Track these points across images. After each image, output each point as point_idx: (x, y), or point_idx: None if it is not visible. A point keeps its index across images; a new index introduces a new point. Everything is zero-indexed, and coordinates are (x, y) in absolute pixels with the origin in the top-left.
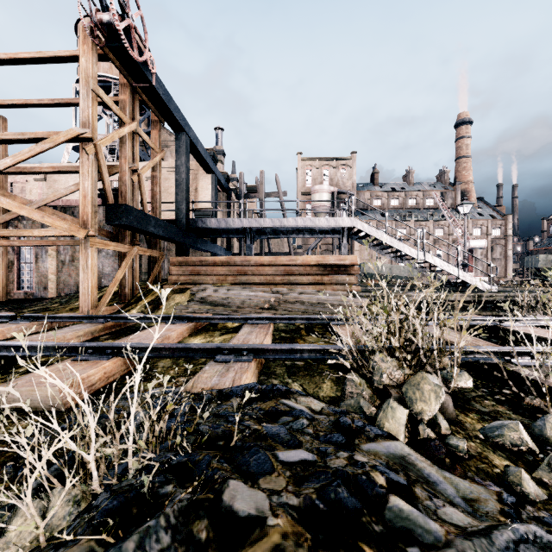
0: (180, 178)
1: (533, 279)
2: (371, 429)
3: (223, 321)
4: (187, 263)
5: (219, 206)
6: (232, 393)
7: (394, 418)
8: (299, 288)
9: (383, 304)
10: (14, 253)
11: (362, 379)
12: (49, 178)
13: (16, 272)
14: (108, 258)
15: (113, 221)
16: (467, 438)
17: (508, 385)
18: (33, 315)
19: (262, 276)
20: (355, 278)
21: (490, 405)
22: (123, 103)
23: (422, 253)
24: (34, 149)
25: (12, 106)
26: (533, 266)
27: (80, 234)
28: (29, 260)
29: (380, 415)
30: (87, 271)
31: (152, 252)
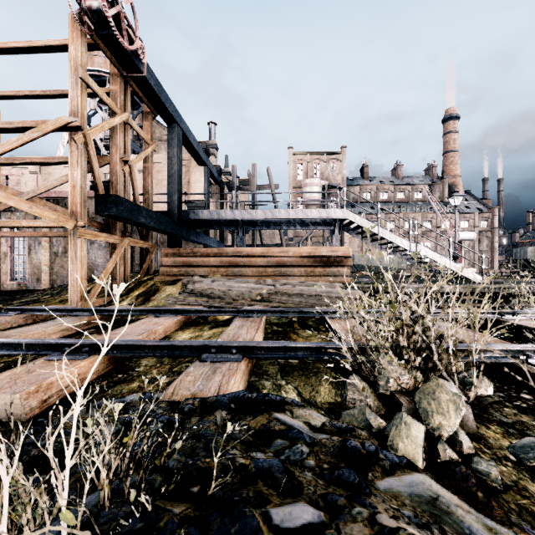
0: (172, 169)
1: (521, 271)
2: (385, 457)
3: (214, 314)
4: (179, 254)
5: (212, 199)
6: (217, 404)
7: (409, 437)
8: (291, 279)
9: (390, 299)
10: (7, 244)
11: (365, 383)
12: (44, 171)
13: (9, 264)
14: (100, 249)
15: (102, 211)
16: (495, 460)
17: (525, 389)
18: (17, 307)
19: (254, 267)
20: (348, 269)
21: (512, 414)
22: (114, 94)
23: (414, 244)
24: (22, 138)
25: (4, 97)
26: (522, 257)
27: (69, 224)
28: (22, 251)
29: (392, 432)
30: (76, 262)
31: (144, 243)
